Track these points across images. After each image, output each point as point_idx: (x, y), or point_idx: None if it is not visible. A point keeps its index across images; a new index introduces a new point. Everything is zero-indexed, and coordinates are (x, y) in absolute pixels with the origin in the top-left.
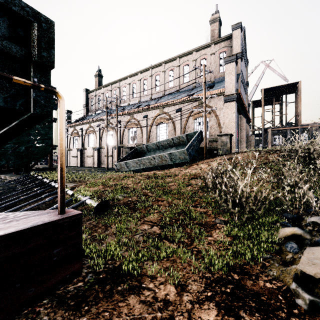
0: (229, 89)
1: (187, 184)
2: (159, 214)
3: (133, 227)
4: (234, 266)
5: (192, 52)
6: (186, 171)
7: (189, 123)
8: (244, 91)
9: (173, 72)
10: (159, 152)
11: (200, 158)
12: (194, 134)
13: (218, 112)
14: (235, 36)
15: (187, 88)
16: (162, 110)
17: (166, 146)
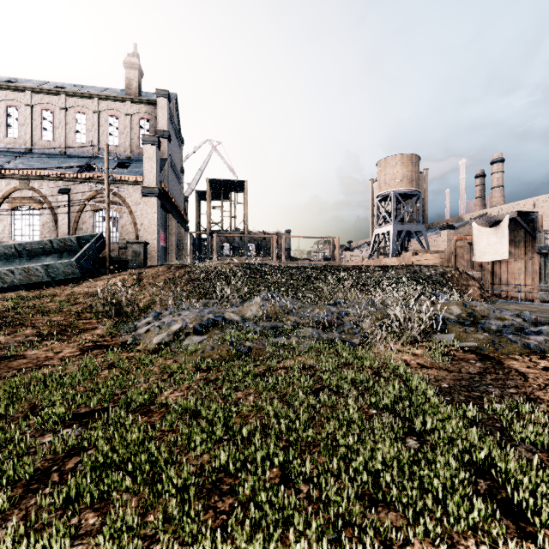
0: (149, 180)
1: (73, 303)
2: (35, 329)
3: (3, 341)
4: (101, 341)
5: (92, 96)
6: (73, 289)
7: (85, 216)
8: (178, 181)
9: (52, 115)
10: (22, 261)
11: (102, 272)
12: (91, 237)
13: (133, 207)
14: (161, 106)
15: (83, 154)
16: (26, 182)
17: (37, 251)
